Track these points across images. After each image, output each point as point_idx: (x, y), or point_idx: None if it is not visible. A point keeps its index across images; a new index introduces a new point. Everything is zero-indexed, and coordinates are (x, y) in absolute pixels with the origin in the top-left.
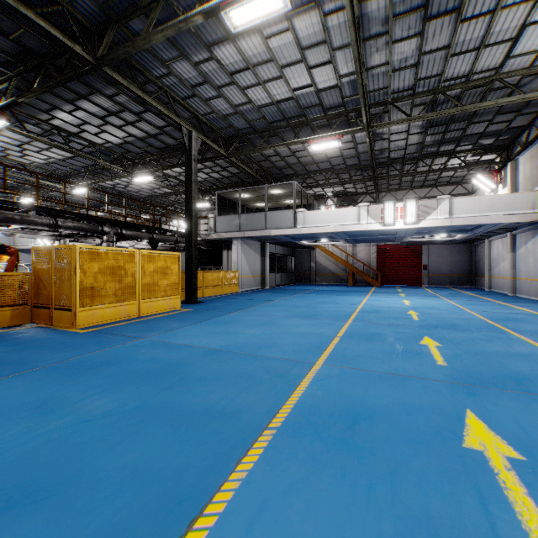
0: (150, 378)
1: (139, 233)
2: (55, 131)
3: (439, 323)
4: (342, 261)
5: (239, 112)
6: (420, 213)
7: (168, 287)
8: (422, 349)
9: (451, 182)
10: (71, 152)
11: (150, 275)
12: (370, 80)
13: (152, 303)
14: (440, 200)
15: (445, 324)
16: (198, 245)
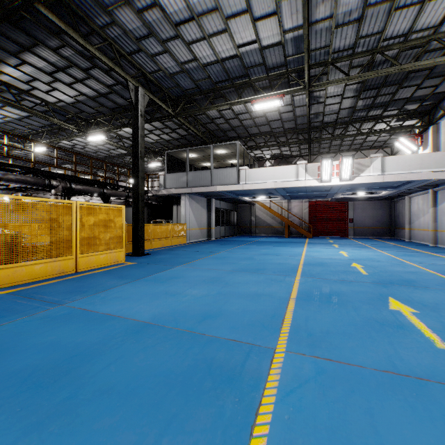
0: (24, 393)
1: (89, 187)
2: (5, 88)
3: (391, 278)
4: (279, 215)
5: (185, 70)
6: (354, 170)
7: (111, 241)
8: (399, 318)
9: (374, 146)
10: (22, 109)
11: (90, 228)
12: (313, 37)
13: (92, 257)
14: (373, 158)
15: (398, 279)
16: (149, 200)
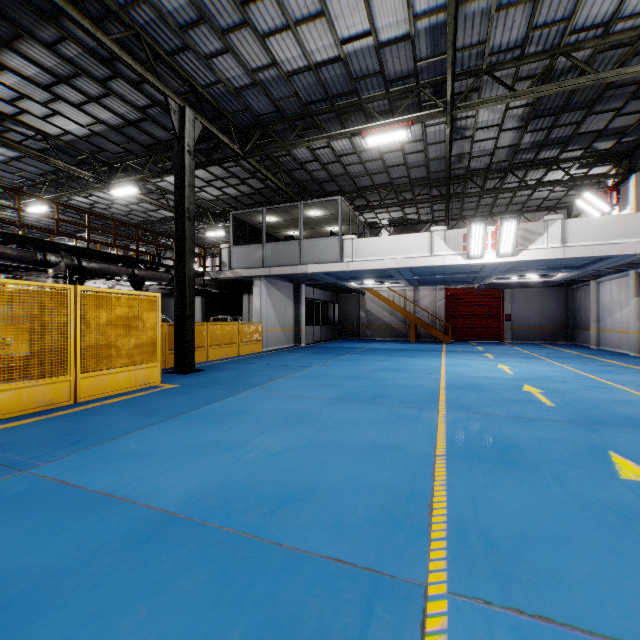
0: None
1: (110, 266)
2: None
3: (595, 412)
4: (401, 310)
5: (258, 82)
6: (520, 240)
7: (137, 350)
8: None
9: (542, 207)
10: (6, 143)
11: (100, 330)
12: (460, 27)
13: (104, 377)
14: (549, 222)
15: (609, 414)
16: (206, 286)
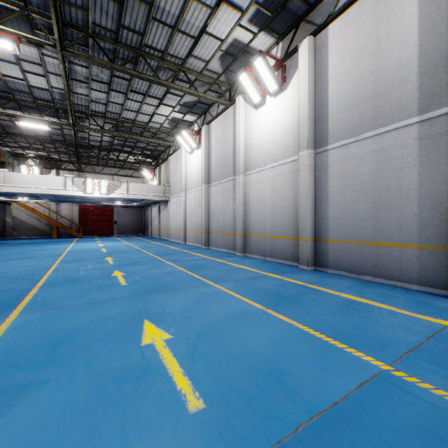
0: None
1: None
2: None
3: (116, 252)
4: (46, 217)
5: None
6: (110, 188)
7: None
8: (105, 261)
9: (132, 168)
10: None
11: None
12: (75, 98)
13: None
14: (122, 182)
15: (120, 252)
16: None
